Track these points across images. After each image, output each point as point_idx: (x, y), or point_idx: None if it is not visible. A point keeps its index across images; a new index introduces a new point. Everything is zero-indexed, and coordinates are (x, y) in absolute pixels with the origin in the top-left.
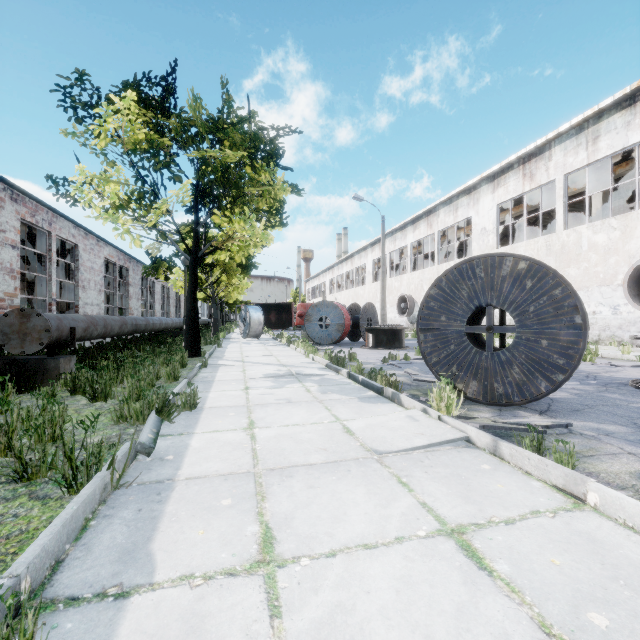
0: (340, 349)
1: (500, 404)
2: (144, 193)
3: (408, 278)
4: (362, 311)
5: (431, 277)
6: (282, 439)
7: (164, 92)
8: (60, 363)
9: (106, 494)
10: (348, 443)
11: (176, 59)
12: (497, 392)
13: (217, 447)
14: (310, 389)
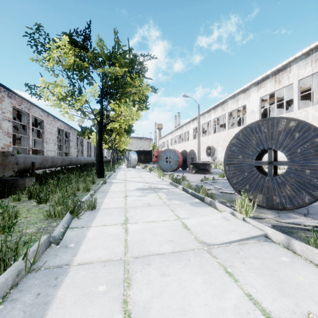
0: (177, 174)
1: (277, 209)
2: (74, 92)
3: (211, 137)
4: (188, 154)
5: (224, 136)
6: (144, 232)
7: (84, 38)
8: (25, 181)
9: (19, 278)
10: (186, 236)
11: (90, 20)
12: (275, 201)
13: (103, 237)
14: (161, 197)
